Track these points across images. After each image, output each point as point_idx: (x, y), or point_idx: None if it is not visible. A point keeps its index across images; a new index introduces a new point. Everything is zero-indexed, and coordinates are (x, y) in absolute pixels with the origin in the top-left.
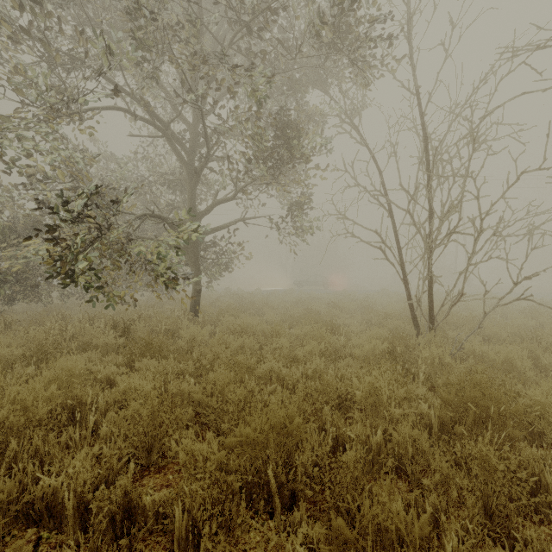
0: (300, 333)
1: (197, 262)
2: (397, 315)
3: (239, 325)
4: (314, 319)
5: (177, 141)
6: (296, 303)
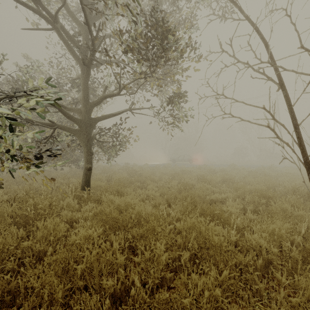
0: (182, 227)
1: (89, 144)
2: (270, 193)
3: (110, 213)
4: (191, 197)
5: (69, 37)
6: (172, 175)
